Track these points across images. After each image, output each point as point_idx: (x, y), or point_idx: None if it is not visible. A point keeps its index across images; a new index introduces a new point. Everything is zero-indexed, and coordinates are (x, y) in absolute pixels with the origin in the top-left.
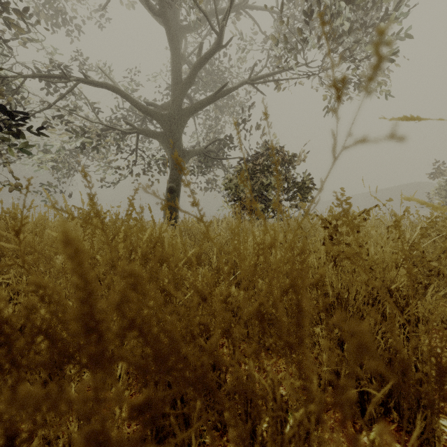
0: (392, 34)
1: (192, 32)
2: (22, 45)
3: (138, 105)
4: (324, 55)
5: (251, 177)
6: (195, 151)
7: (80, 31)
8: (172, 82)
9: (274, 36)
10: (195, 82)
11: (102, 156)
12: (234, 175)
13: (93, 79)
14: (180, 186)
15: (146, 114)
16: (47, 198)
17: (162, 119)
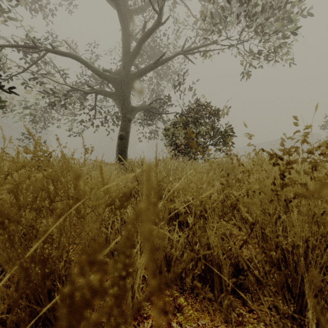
0: (298, 11)
1: (138, 15)
2: (3, 23)
3: (96, 70)
4: (242, 29)
5: (184, 127)
6: (141, 107)
7: (52, 15)
8: (122, 53)
9: (202, 12)
10: (141, 55)
11: (70, 111)
12: (171, 125)
13: (59, 50)
14: (129, 134)
15: (102, 78)
16: (28, 144)
17: (114, 81)
